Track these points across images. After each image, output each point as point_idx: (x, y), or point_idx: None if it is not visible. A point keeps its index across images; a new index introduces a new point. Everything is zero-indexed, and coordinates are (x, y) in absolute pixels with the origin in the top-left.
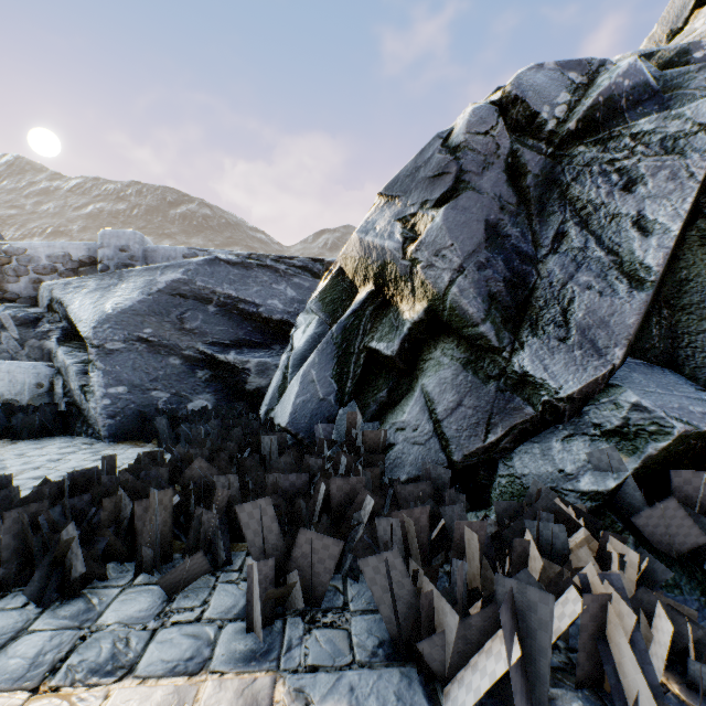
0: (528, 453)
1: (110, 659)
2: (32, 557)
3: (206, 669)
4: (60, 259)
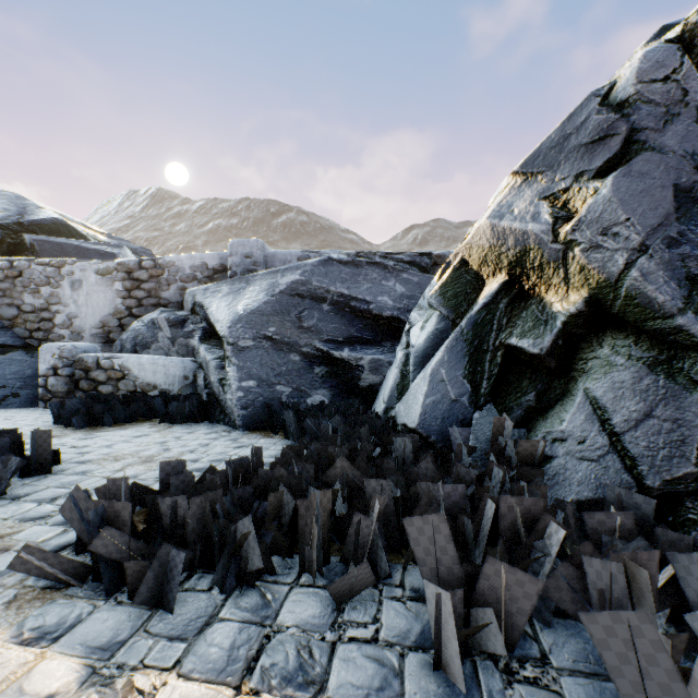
0: None
1: (299, 669)
2: (211, 542)
3: None
4: (199, 269)
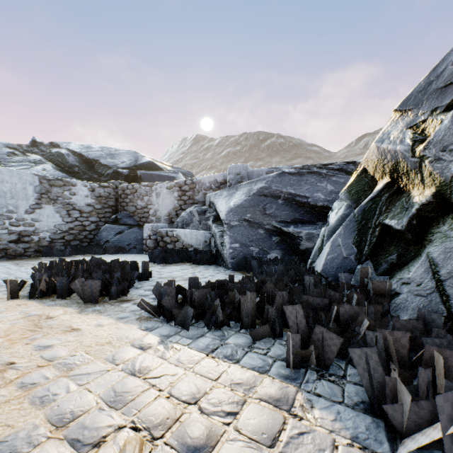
0: None
1: (230, 355)
2: (205, 310)
3: (267, 373)
4: (213, 183)
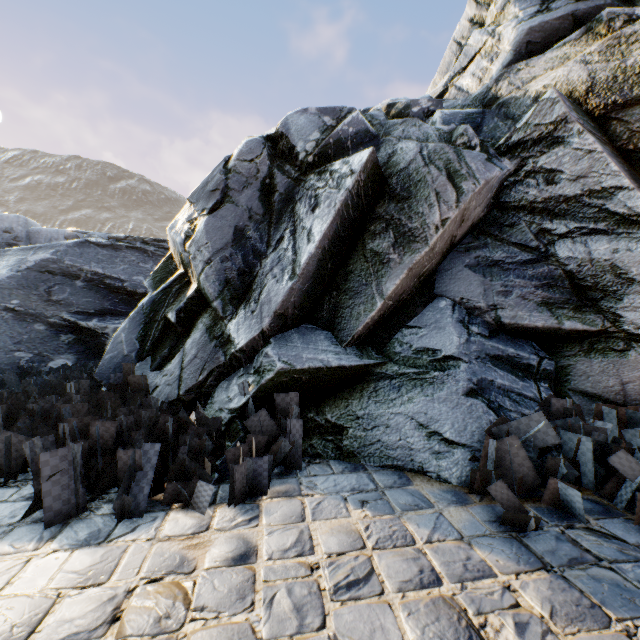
0: (221, 387)
1: None
2: None
3: None
4: None
